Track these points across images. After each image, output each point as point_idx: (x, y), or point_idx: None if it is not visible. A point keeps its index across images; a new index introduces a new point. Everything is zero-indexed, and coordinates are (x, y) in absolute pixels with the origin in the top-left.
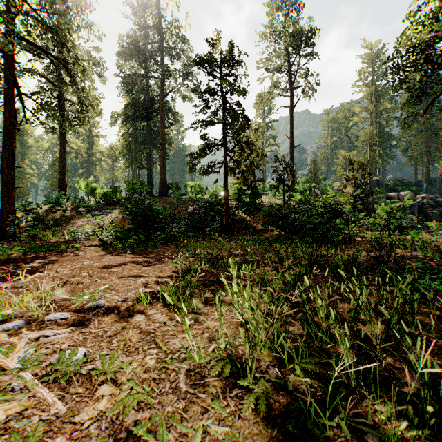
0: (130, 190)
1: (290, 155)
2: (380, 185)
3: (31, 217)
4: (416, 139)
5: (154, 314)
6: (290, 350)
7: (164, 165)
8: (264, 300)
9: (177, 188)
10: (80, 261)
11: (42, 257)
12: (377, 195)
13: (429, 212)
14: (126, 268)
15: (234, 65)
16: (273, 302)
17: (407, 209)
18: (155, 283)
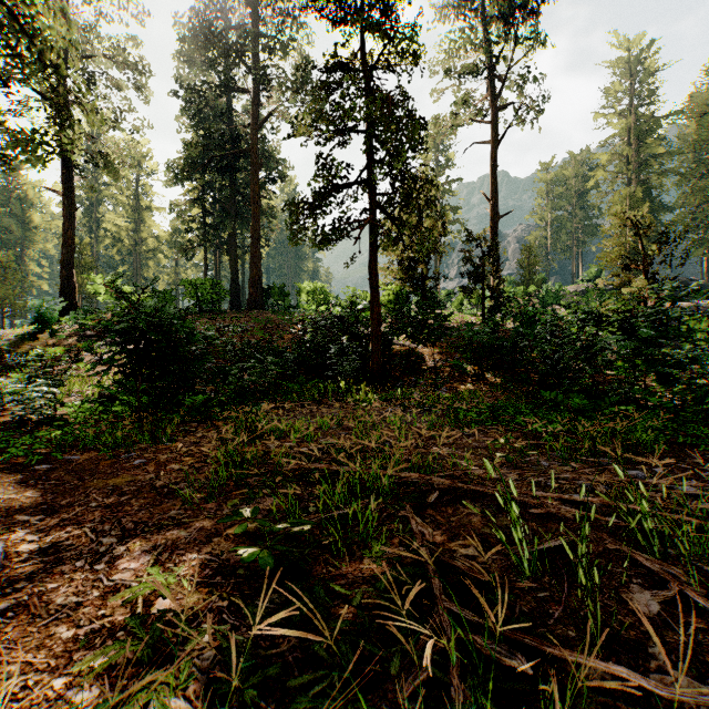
0: (193, 298)
1: (491, 232)
2: None
3: None
4: None
5: None
6: None
7: (258, 252)
8: None
9: (283, 294)
10: None
11: None
12: None
13: None
14: None
15: None
16: None
17: None
18: None
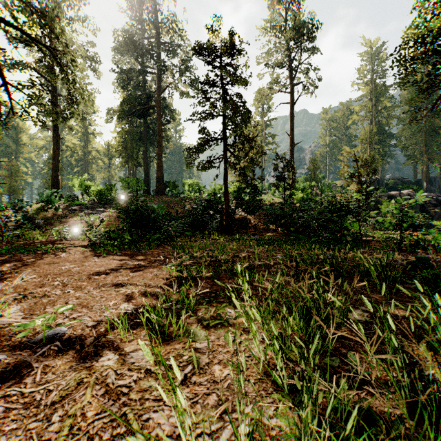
0: (126, 189)
1: (290, 153)
2: (380, 184)
3: (21, 216)
4: (416, 138)
5: (133, 352)
6: (365, 440)
7: (161, 163)
8: (290, 326)
9: (175, 186)
10: (59, 265)
11: (17, 260)
12: (378, 194)
13: (431, 211)
14: (110, 275)
15: (234, 55)
16: (303, 328)
17: (408, 208)
18: (143, 296)
